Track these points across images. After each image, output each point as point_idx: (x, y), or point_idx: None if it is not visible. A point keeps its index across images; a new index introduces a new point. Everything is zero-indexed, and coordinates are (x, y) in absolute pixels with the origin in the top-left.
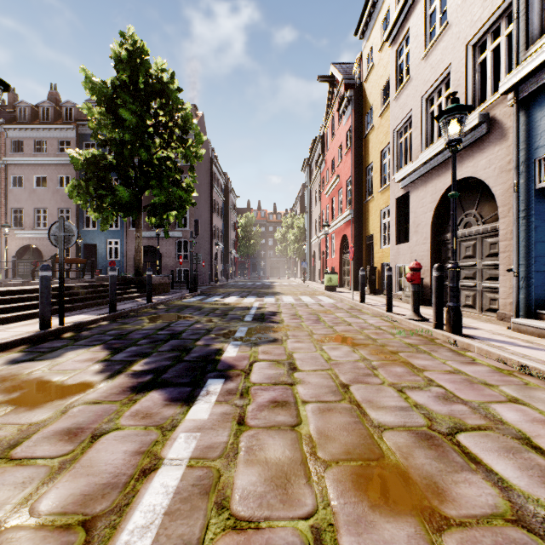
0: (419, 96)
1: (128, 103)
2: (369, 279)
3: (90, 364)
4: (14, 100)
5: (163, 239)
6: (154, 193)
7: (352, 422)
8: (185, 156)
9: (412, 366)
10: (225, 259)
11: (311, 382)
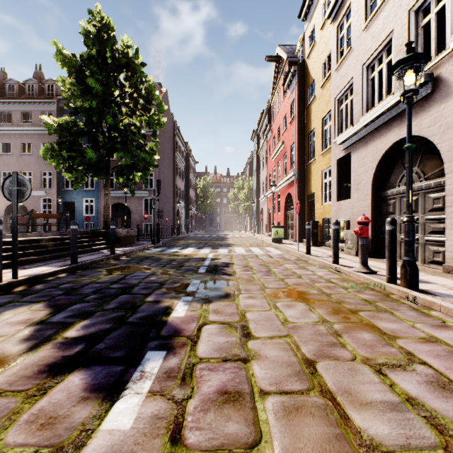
0: (360, 65)
1: (95, 73)
2: (311, 232)
3: (21, 327)
4: (4, 78)
5: (132, 198)
6: (120, 155)
7: (333, 438)
8: (148, 123)
9: (380, 331)
10: (186, 215)
11: (268, 357)
